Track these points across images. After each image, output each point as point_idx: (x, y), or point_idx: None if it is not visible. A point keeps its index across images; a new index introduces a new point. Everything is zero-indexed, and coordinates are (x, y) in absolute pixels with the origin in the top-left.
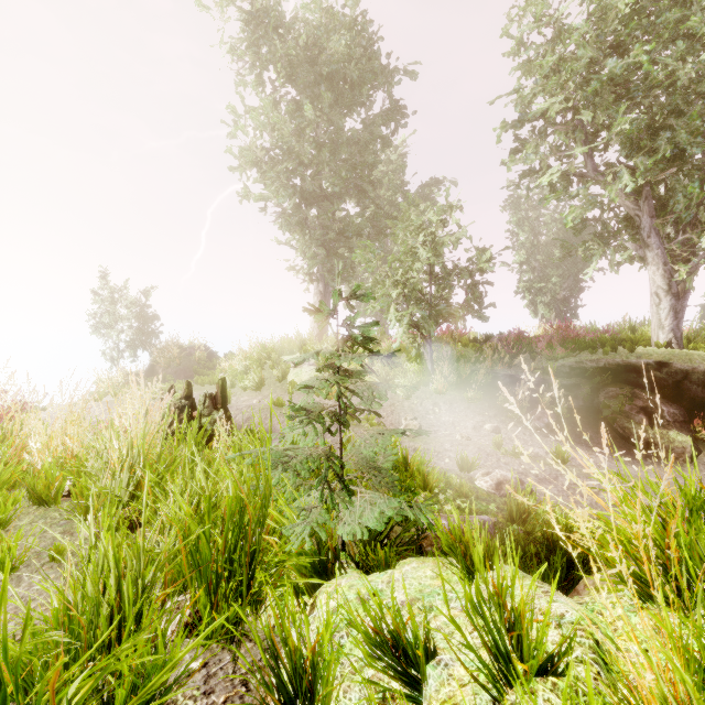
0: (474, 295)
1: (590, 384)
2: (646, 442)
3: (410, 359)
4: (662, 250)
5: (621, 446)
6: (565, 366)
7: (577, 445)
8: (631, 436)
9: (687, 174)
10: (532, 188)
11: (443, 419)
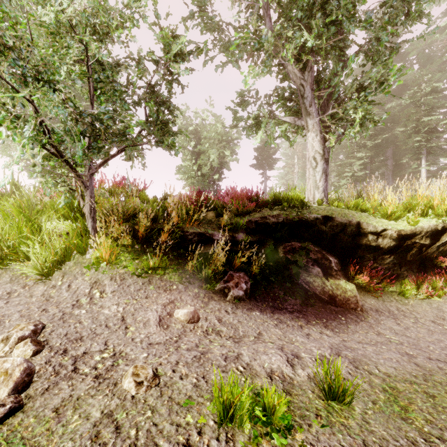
0: (158, 113)
1: (272, 240)
2: (328, 295)
3: (61, 214)
4: (318, 120)
5: (312, 304)
6: (252, 221)
7: (281, 314)
8: (317, 291)
9: (335, 58)
10: (208, 60)
11: (106, 312)
